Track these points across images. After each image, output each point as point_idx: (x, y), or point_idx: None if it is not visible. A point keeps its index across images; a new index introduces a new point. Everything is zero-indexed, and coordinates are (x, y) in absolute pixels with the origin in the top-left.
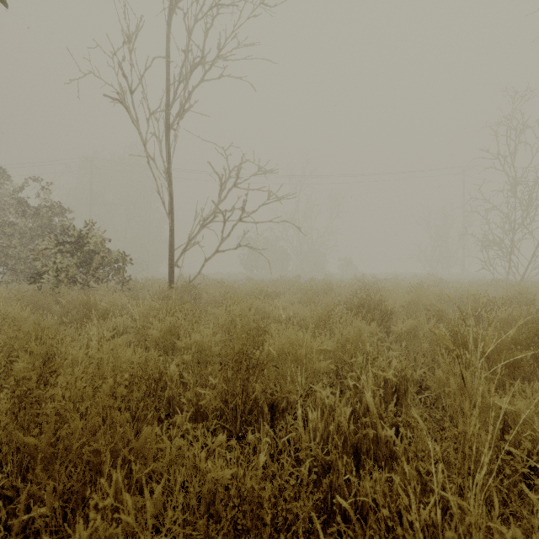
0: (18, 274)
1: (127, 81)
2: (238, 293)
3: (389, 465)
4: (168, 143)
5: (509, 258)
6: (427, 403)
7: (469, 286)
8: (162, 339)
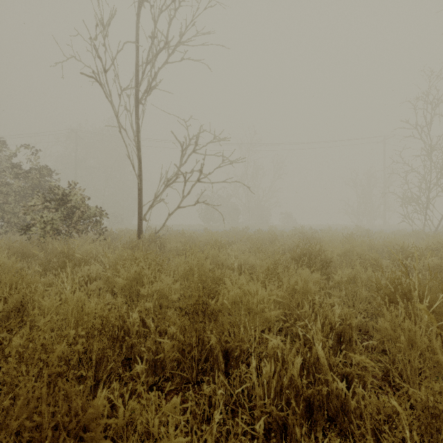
0: (13, 226)
1: (101, 61)
2: (197, 243)
3: (340, 417)
4: (137, 115)
5: (425, 213)
6: (368, 348)
7: (394, 237)
8: (127, 287)
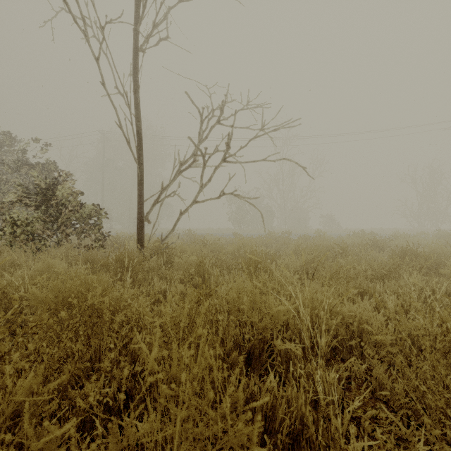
0: None
1: None
2: (221, 256)
3: None
4: (135, 67)
5: None
6: None
7: None
8: None
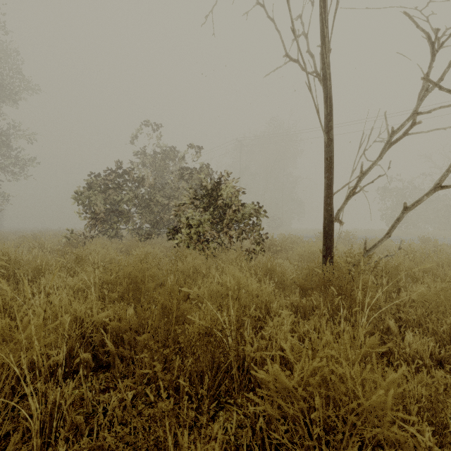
0: None
1: None
2: None
3: None
4: (324, 4)
5: None
6: None
7: None
8: None
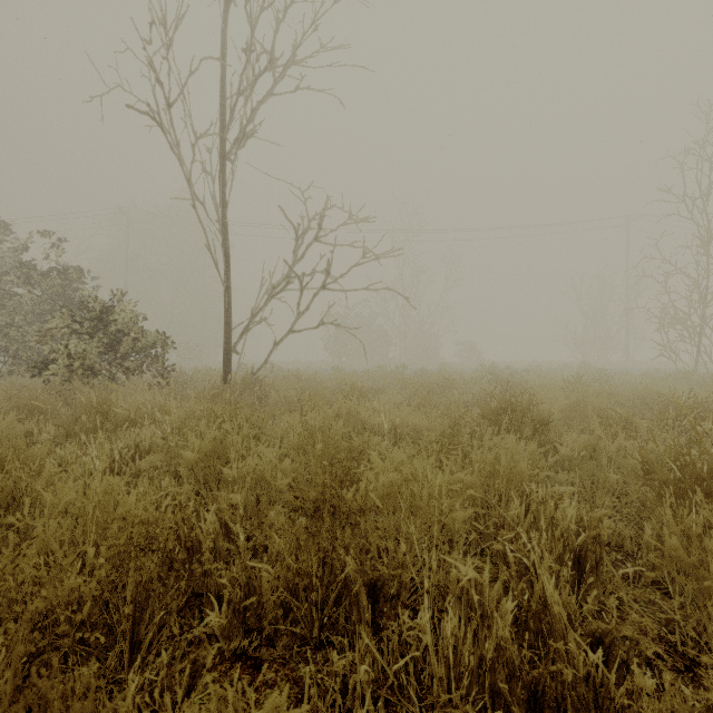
0: (23, 364)
1: (162, 88)
2: (321, 390)
3: None
4: (223, 180)
5: (699, 341)
6: (626, 577)
7: (652, 381)
8: (201, 465)
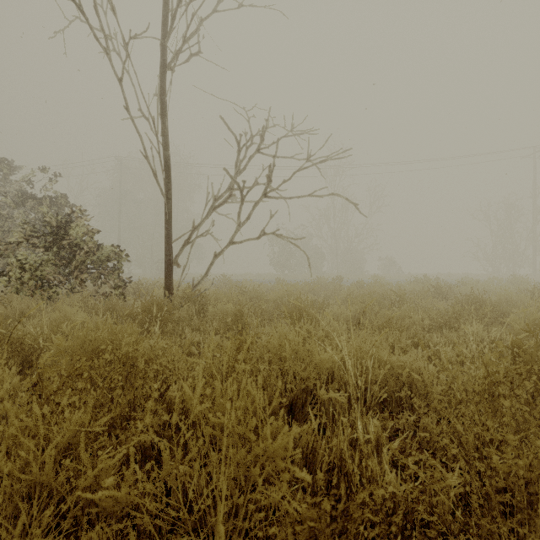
0: None
1: None
2: (262, 304)
3: None
4: (163, 88)
5: None
6: None
7: None
8: None
